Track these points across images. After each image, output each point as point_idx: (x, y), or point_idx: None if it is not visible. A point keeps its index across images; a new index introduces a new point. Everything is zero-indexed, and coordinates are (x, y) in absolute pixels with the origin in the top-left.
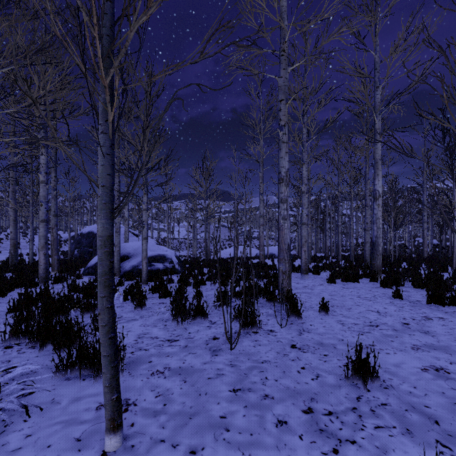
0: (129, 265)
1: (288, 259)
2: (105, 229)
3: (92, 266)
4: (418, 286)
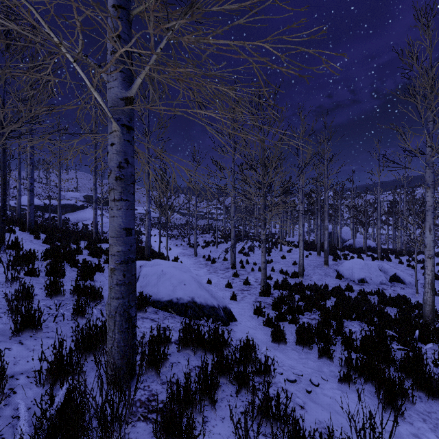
0: (358, 246)
1: (405, 246)
2: (365, 239)
3: (345, 245)
4: None
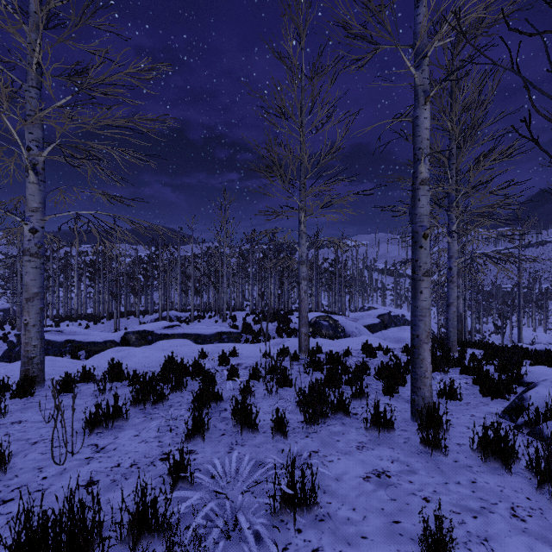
0: None
1: None
2: None
3: None
4: (73, 320)
